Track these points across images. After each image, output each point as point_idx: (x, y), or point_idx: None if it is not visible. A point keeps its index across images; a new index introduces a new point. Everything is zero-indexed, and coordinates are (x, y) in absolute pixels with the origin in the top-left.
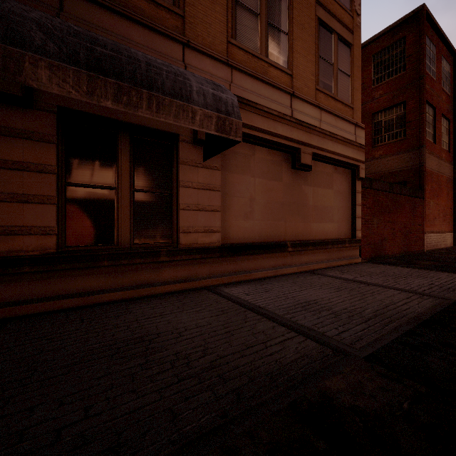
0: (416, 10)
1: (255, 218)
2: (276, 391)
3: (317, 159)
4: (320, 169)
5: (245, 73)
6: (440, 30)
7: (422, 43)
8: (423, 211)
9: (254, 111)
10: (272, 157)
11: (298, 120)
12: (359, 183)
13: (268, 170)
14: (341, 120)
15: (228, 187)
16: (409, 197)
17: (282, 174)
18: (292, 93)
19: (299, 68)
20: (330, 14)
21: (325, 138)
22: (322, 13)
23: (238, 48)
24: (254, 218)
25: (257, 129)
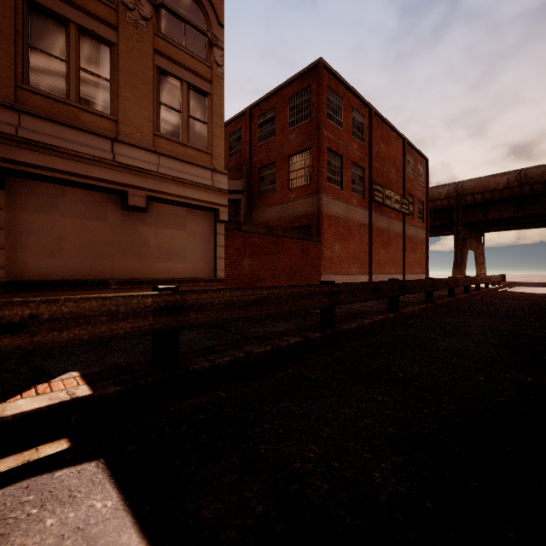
0: (316, 62)
1: (66, 256)
2: None
3: (159, 202)
4: (167, 211)
5: (41, 118)
6: (346, 84)
7: (320, 95)
8: (319, 254)
9: (54, 154)
10: (92, 198)
11: (124, 164)
12: (221, 225)
13: (87, 211)
14: (191, 166)
15: (24, 225)
16: (298, 239)
17: (108, 215)
18: (114, 138)
19: (129, 114)
20: (176, 64)
21: (165, 182)
22: (164, 62)
23: (33, 93)
24: (65, 256)
25: (60, 171)
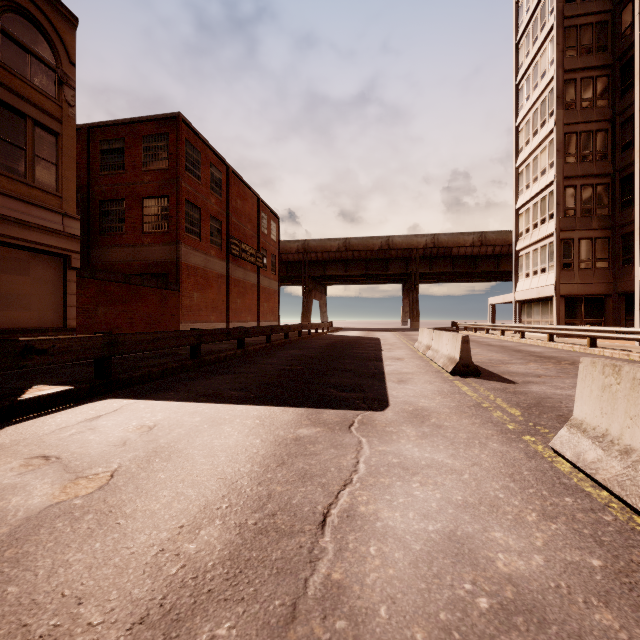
0: (175, 114)
1: None
2: None
3: None
4: (6, 254)
5: None
6: (205, 141)
7: (179, 148)
8: (179, 303)
9: None
10: None
11: None
12: (73, 272)
13: None
14: (38, 208)
15: None
16: (157, 288)
17: None
18: None
19: None
20: (19, 97)
21: (7, 224)
22: (4, 93)
23: None
24: None
25: None
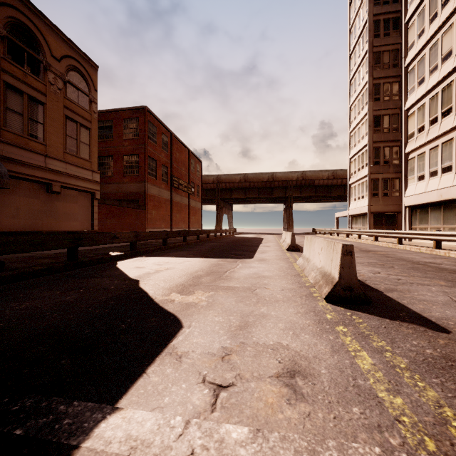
0: (143, 107)
1: (20, 218)
2: (19, 257)
3: (65, 188)
4: (69, 193)
5: (13, 145)
6: (159, 120)
7: (145, 127)
8: (145, 217)
9: (19, 164)
10: (33, 186)
11: (51, 168)
12: (96, 201)
13: (30, 193)
14: (82, 169)
15: (1, 201)
16: (134, 209)
17: (40, 196)
18: (46, 155)
19: (52, 141)
20: (74, 113)
21: (70, 178)
22: (68, 112)
23: (8, 132)
24: (20, 218)
25: (21, 173)
